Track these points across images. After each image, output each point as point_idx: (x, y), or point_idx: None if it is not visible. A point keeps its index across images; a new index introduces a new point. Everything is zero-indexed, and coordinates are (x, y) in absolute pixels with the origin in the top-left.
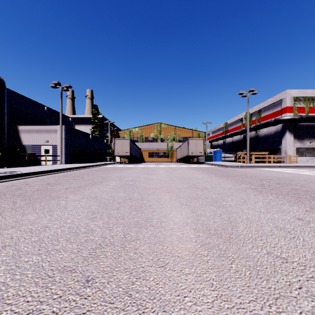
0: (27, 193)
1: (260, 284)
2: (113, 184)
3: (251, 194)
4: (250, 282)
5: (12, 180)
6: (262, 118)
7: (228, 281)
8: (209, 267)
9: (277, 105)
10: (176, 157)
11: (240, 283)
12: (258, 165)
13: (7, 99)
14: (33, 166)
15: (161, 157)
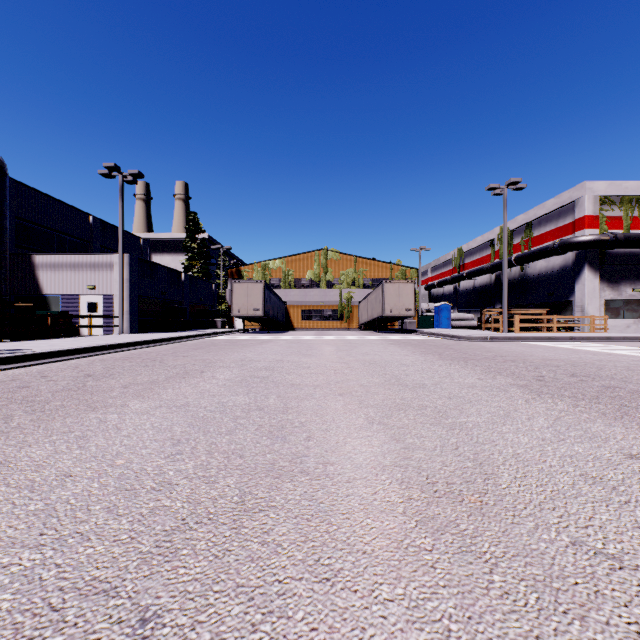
0: (41, 397)
1: (566, 630)
2: (227, 376)
3: (519, 399)
4: (542, 626)
5: (13, 368)
6: (534, 239)
7: (486, 623)
8: (438, 582)
9: (565, 212)
10: (359, 320)
11: (518, 629)
12: (528, 336)
13: (10, 200)
14: (63, 337)
15: (328, 319)
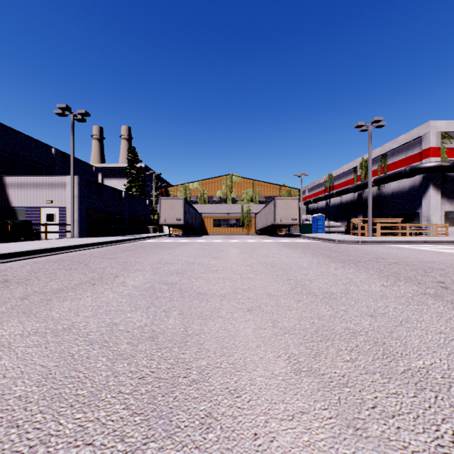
0: None
1: None
2: (136, 282)
3: (452, 318)
4: None
5: None
6: (388, 166)
7: None
8: None
9: (413, 145)
10: (256, 227)
11: None
12: (391, 240)
13: None
14: (21, 241)
15: (233, 226)
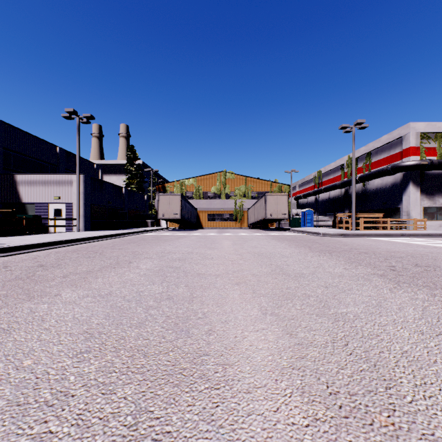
0: None
1: None
2: (148, 266)
3: (383, 288)
4: None
5: None
6: (372, 164)
7: None
8: None
9: (395, 144)
10: (248, 221)
11: None
12: (370, 233)
13: None
14: (34, 234)
15: (226, 220)
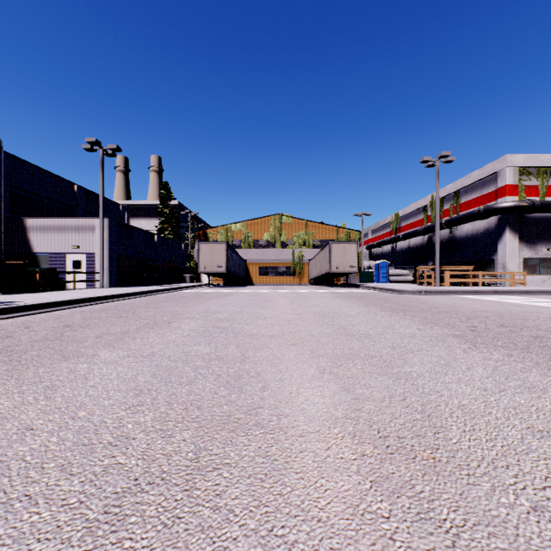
0: (20, 346)
1: None
2: (191, 326)
3: (456, 349)
4: None
5: (1, 319)
6: (461, 205)
7: None
8: None
9: (489, 182)
10: (309, 276)
11: None
12: (457, 290)
13: (5, 171)
14: (50, 291)
15: (282, 275)
